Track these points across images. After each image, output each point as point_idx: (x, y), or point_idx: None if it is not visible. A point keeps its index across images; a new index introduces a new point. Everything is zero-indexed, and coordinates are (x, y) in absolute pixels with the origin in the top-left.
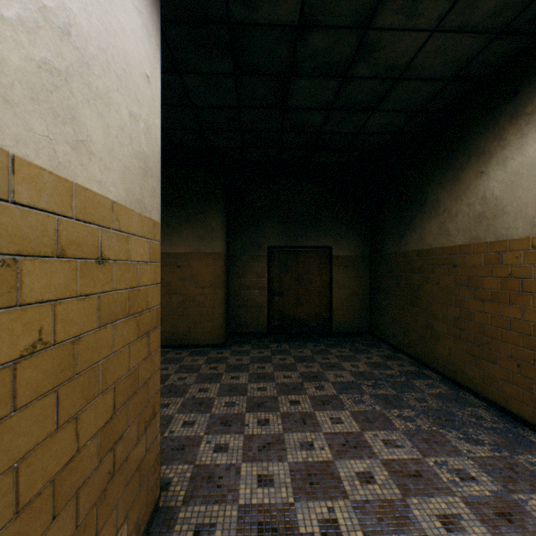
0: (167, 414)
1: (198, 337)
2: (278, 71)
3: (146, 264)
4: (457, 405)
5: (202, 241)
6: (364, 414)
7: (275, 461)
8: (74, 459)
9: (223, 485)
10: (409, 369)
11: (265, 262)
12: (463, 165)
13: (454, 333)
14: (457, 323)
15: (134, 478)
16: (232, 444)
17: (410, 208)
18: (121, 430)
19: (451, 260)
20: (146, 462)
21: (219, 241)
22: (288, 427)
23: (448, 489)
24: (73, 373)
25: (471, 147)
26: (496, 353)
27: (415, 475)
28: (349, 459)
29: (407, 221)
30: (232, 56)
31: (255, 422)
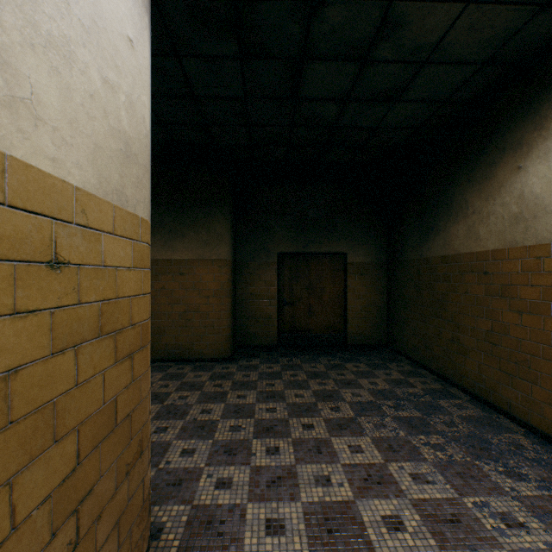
0: (165, 441)
1: (202, 351)
2: (289, 54)
3: (128, 270)
4: (492, 431)
5: (206, 247)
6: (387, 441)
7: (287, 501)
8: (7, 542)
9: (224, 532)
10: (433, 387)
11: (274, 269)
12: (496, 160)
13: (485, 348)
14: (489, 337)
15: (110, 539)
16: (236, 478)
17: (434, 210)
18: (90, 482)
19: (482, 266)
20: (128, 514)
21: (224, 247)
22: (301, 457)
23: (493, 540)
24: (4, 423)
25: (506, 140)
26: (536, 371)
27: (452, 520)
28: (373, 498)
29: (430, 224)
30: (237, 35)
31: (264, 451)
